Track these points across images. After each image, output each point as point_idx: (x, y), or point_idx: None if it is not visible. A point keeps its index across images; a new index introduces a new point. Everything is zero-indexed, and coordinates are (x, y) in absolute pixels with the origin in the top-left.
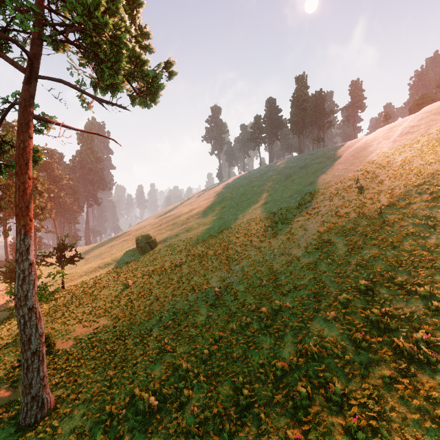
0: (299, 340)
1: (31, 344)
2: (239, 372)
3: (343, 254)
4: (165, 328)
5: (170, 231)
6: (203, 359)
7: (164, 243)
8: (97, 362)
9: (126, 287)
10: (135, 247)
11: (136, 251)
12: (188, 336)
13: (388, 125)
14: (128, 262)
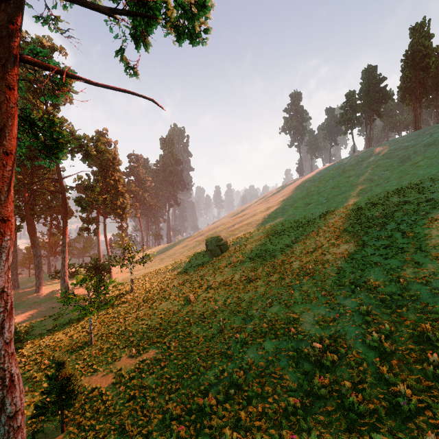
0: None
1: None
2: None
3: None
4: (226, 400)
5: (243, 232)
6: None
7: (236, 246)
8: None
9: (187, 303)
10: (205, 250)
11: (206, 255)
12: None
13: None
14: (196, 267)
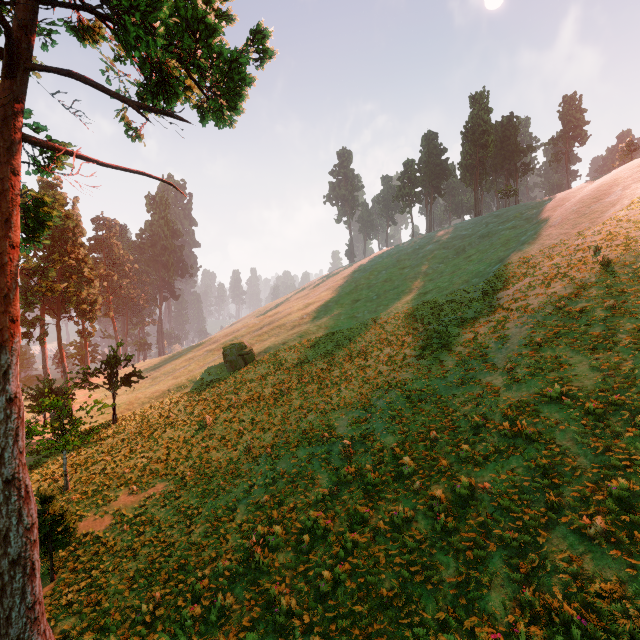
0: (522, 575)
1: (8, 545)
2: (394, 637)
3: (594, 386)
4: (257, 508)
5: (274, 337)
6: (321, 590)
7: (265, 355)
8: (140, 566)
9: (203, 427)
10: (222, 362)
11: (223, 368)
12: (294, 531)
13: (638, 159)
14: (211, 385)
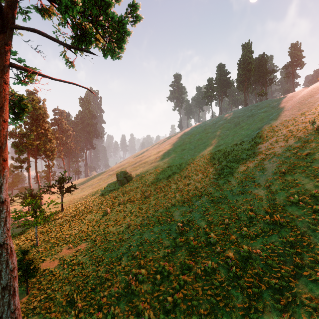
0: (282, 305)
1: (1, 279)
2: None
3: (317, 196)
4: (132, 258)
5: (142, 168)
6: (167, 308)
7: (137, 177)
8: (71, 288)
9: (105, 214)
10: (116, 180)
11: (116, 184)
12: (152, 272)
13: None
14: (110, 192)
